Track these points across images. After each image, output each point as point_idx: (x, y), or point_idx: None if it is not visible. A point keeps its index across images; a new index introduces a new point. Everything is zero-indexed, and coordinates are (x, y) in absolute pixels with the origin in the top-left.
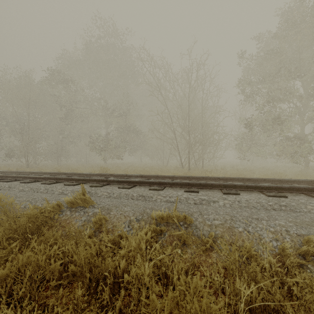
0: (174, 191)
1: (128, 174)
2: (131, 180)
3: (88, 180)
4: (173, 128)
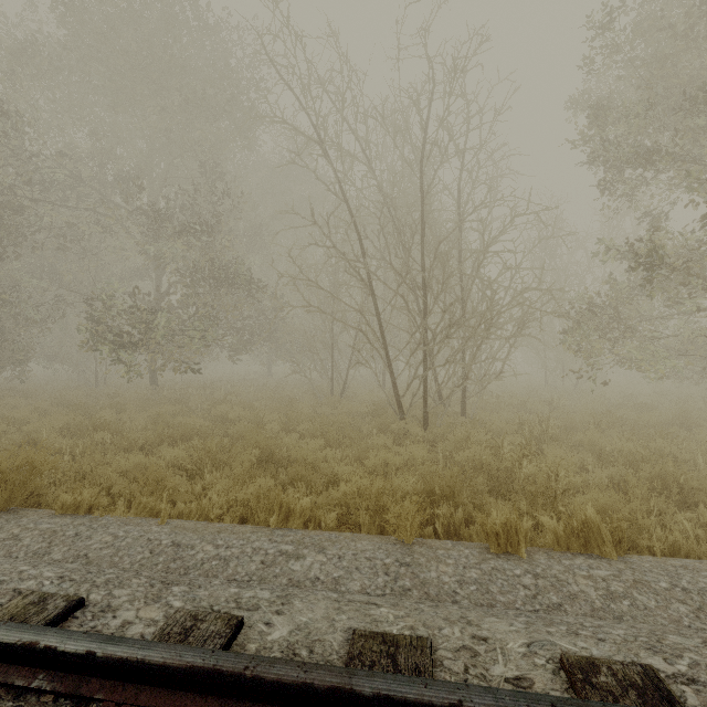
0: None
1: None
2: None
3: None
4: (369, 271)
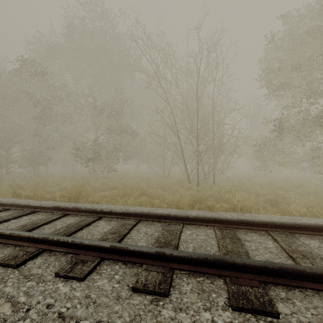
0: (201, 301)
1: (104, 210)
2: (94, 245)
3: (8, 236)
4: (177, 130)
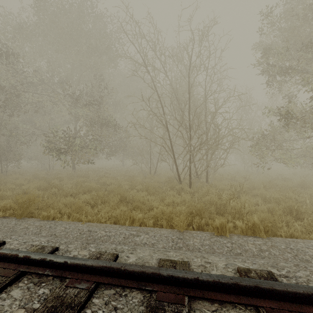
0: None
1: (30, 258)
2: None
3: None
4: (166, 121)
